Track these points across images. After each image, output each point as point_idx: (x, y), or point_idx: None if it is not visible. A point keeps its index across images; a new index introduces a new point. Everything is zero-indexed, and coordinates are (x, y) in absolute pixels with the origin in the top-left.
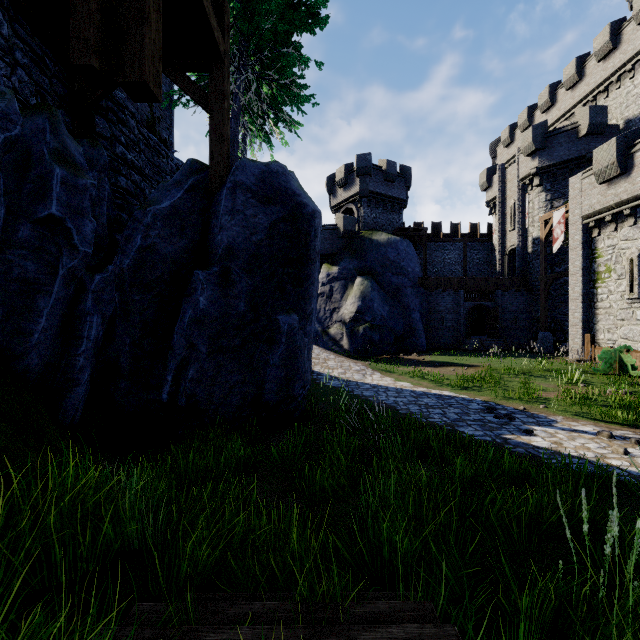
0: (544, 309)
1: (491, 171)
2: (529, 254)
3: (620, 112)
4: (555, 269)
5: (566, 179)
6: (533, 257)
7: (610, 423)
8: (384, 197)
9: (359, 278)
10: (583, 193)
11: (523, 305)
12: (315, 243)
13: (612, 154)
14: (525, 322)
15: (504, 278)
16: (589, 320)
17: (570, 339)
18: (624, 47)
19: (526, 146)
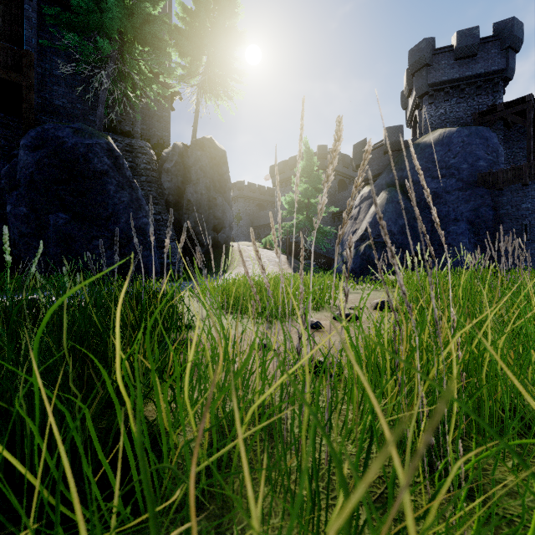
0: None
1: None
2: None
3: None
4: None
5: None
6: None
7: None
8: (458, 82)
9: (381, 192)
10: None
11: None
12: (88, 165)
13: None
14: None
15: None
16: None
17: None
18: None
19: None
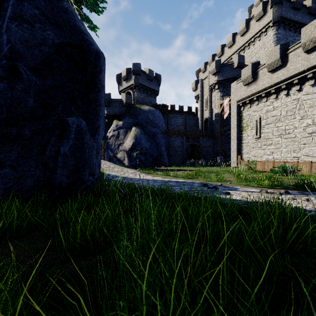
0: (220, 145)
1: (197, 82)
2: (213, 121)
3: (249, 59)
4: (224, 128)
5: (228, 87)
6: (215, 122)
7: (262, 187)
8: (147, 88)
9: (134, 127)
10: (237, 90)
11: (211, 144)
12: (100, 76)
13: (249, 71)
14: (212, 152)
15: (203, 131)
16: (239, 149)
17: (232, 158)
18: (251, 31)
19: (212, 70)
